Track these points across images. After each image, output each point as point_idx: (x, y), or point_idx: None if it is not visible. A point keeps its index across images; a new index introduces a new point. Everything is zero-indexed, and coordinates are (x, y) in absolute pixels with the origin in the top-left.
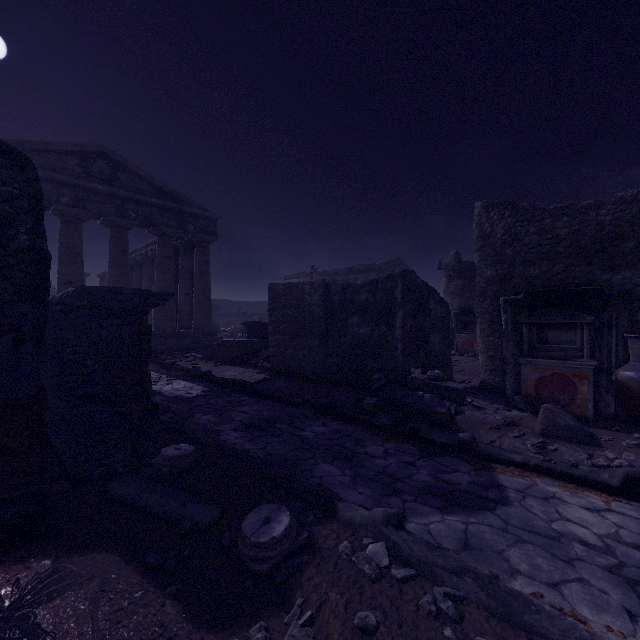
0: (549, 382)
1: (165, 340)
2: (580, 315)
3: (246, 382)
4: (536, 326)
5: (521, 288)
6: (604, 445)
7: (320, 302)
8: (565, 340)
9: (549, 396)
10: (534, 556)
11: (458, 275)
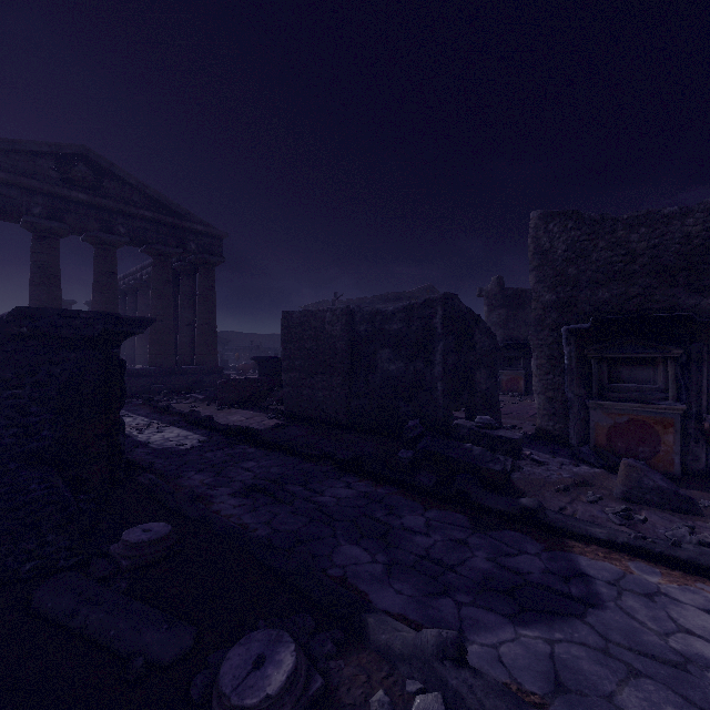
0: (625, 430)
1: (161, 378)
2: (665, 348)
3: (253, 430)
4: (607, 361)
5: (587, 315)
6: (705, 513)
7: (343, 333)
8: (642, 378)
9: (625, 447)
10: (660, 703)
11: (501, 303)
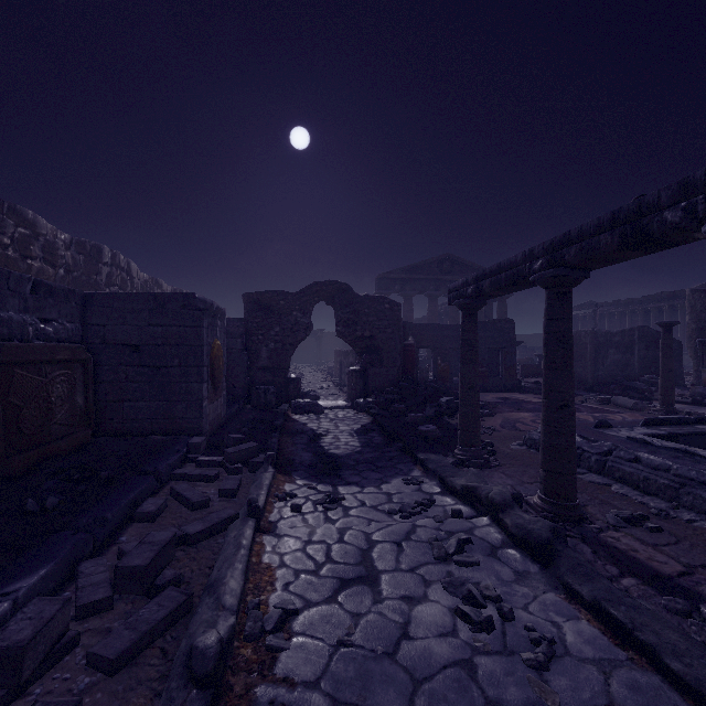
0: None
1: None
2: None
3: None
4: None
5: None
6: None
7: (591, 342)
8: None
9: None
10: None
11: None
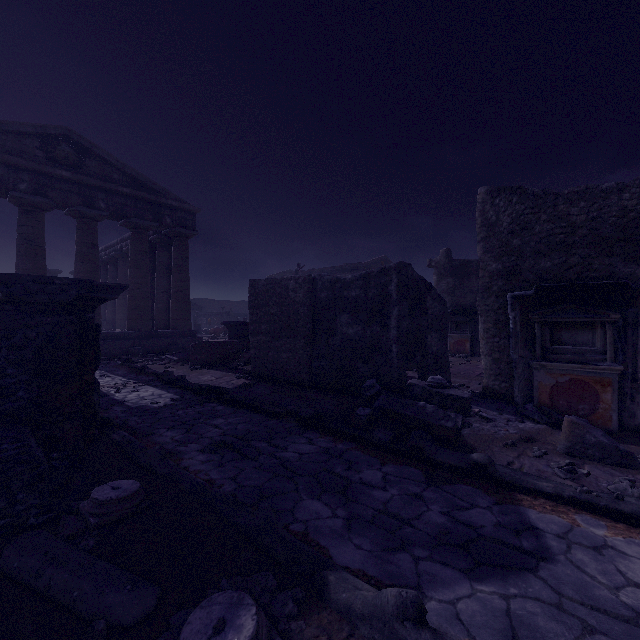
0: (566, 389)
1: (139, 341)
2: (604, 313)
3: (222, 389)
4: (549, 325)
5: (531, 283)
6: None
7: (306, 299)
8: (582, 341)
9: (566, 405)
10: None
11: (449, 273)
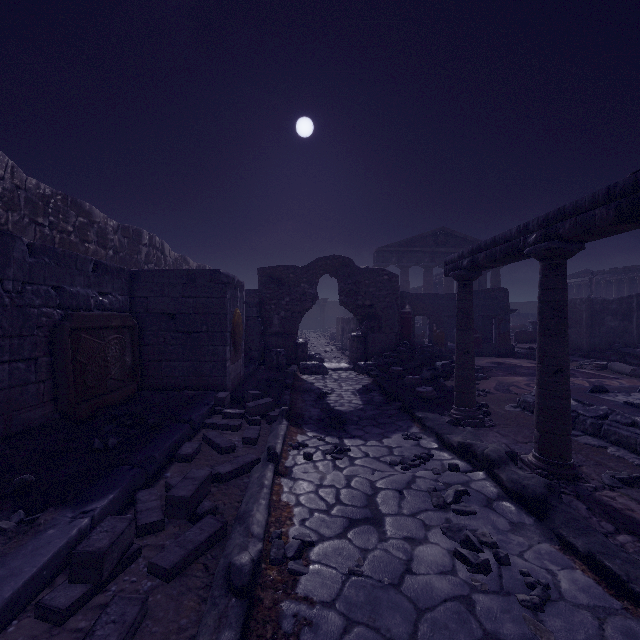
0: None
1: None
2: None
3: None
4: None
5: None
6: None
7: (586, 309)
8: None
9: None
10: None
11: None
